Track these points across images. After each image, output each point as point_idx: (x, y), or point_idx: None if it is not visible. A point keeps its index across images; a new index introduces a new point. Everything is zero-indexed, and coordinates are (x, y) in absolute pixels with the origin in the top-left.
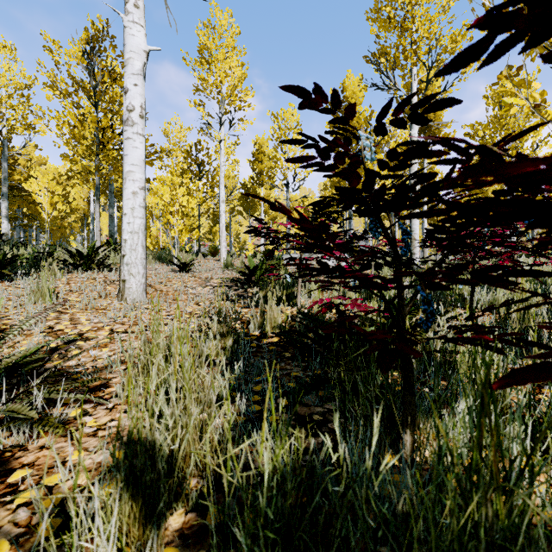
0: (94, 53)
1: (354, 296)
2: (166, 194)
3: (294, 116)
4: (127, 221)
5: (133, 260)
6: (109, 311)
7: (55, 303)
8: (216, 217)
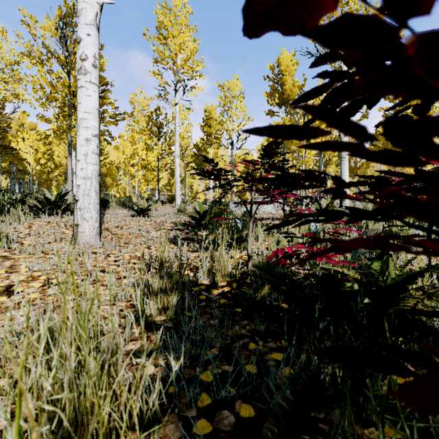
0: (66, 28)
1: (301, 240)
2: (127, 148)
3: (238, 86)
4: (80, 167)
5: (86, 205)
6: (56, 256)
7: (6, 247)
8: (173, 172)
